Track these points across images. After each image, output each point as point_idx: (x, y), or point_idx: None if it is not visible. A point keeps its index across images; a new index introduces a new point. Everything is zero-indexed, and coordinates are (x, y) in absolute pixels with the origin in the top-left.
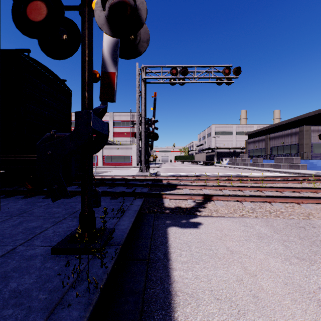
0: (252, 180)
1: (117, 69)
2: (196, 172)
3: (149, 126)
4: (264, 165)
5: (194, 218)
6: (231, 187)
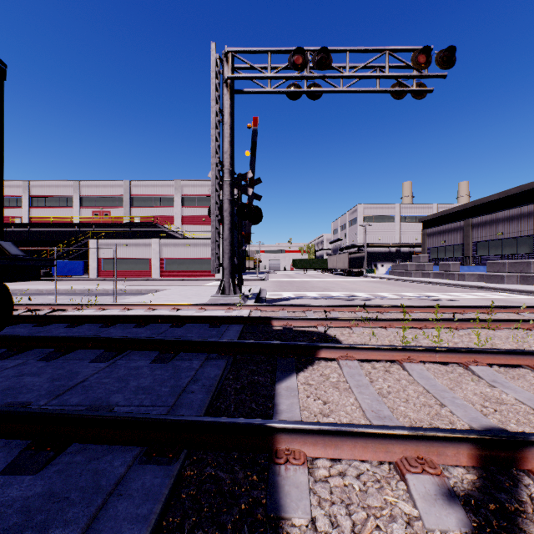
0: (509, 321)
1: None
2: (339, 290)
3: (242, 190)
4: (465, 277)
5: None
6: (495, 355)
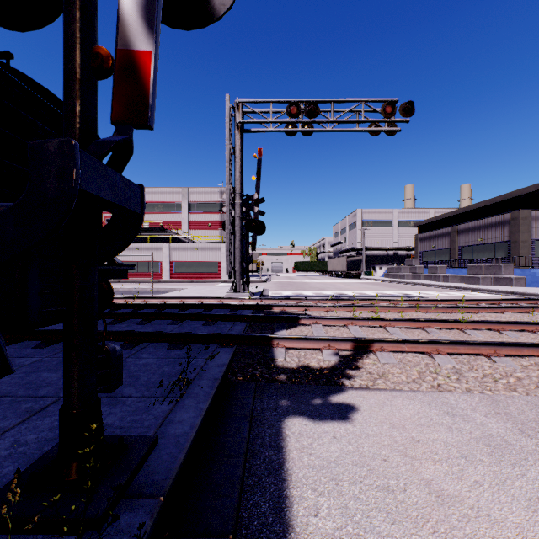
0: (437, 307)
1: (157, 44)
2: (332, 290)
3: (249, 208)
4: (448, 278)
5: (339, 394)
6: (403, 321)
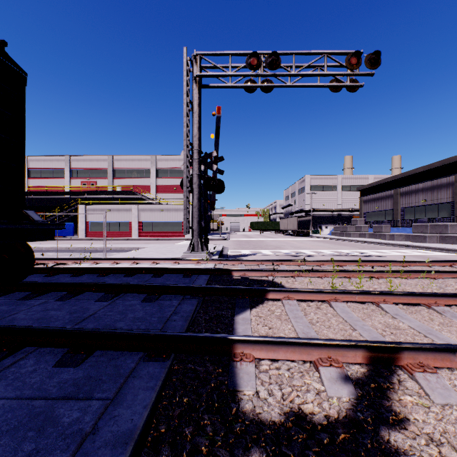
0: (419, 272)
1: None
2: (288, 248)
3: (208, 166)
4: (394, 237)
5: None
6: (400, 296)
